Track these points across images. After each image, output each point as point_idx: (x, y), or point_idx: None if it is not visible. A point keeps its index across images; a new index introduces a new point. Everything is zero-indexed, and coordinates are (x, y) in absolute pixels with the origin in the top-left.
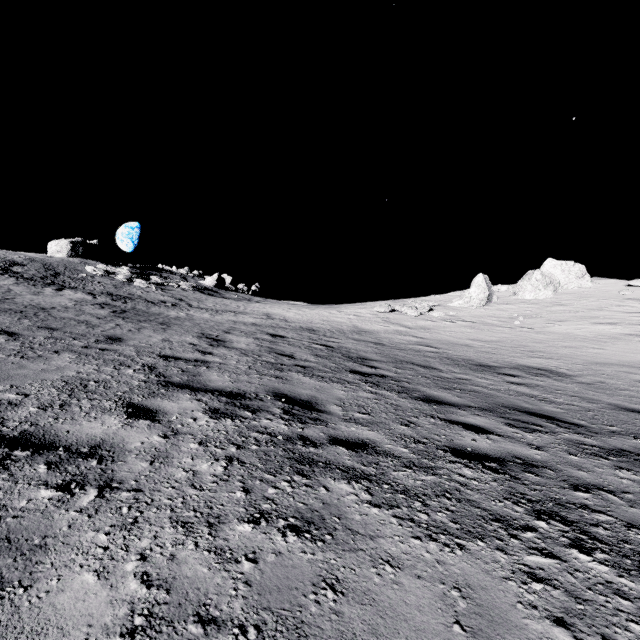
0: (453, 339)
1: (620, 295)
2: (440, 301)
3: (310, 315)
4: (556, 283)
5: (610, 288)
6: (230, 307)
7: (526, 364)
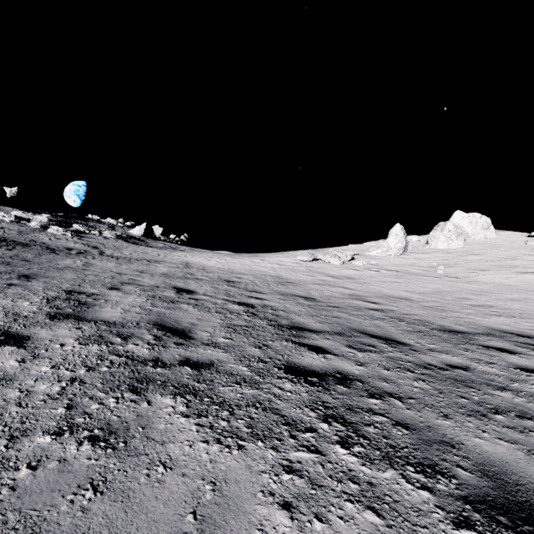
0: (386, 290)
1: (527, 245)
2: (358, 250)
3: (232, 264)
4: (465, 234)
5: (514, 239)
6: (148, 255)
7: (495, 326)
